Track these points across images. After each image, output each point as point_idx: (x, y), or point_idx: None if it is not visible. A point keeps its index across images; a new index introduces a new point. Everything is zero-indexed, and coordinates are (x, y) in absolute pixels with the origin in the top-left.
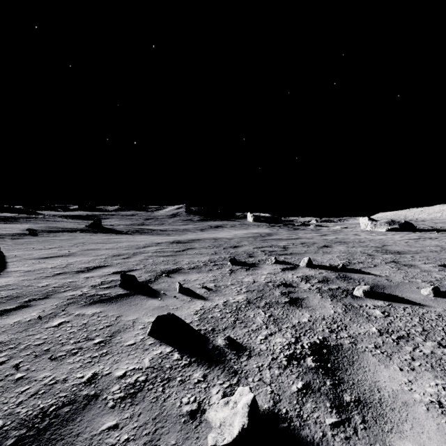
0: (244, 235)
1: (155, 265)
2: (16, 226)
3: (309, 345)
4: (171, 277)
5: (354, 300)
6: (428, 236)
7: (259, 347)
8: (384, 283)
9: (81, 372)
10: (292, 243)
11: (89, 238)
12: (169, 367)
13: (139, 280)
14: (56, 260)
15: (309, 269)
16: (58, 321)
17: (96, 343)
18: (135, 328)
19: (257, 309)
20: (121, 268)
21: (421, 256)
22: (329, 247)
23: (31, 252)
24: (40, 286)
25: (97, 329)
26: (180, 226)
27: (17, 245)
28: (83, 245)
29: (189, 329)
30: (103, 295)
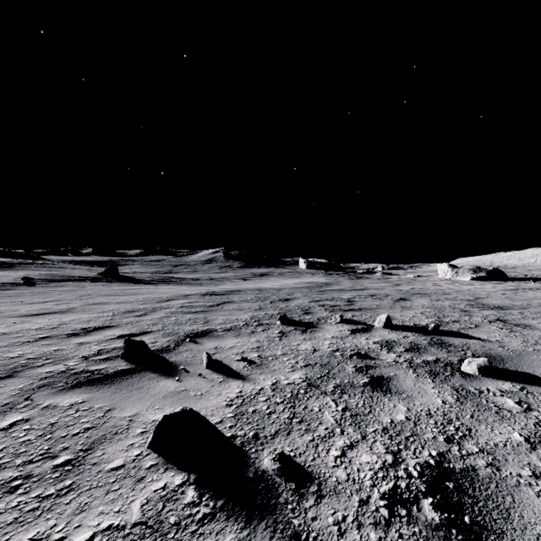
0: (297, 285)
1: (178, 325)
2: (9, 274)
3: (420, 471)
4: (197, 343)
5: (466, 381)
6: (527, 286)
7: (334, 474)
8: (500, 353)
9: (11, 536)
10: (358, 295)
11: (99, 289)
12: (175, 523)
13: (153, 348)
14: (46, 319)
15: (389, 331)
16: (11, 419)
17: (58, 466)
18: (130, 433)
19: (323, 397)
20: (131, 330)
21: (532, 313)
22: (408, 301)
23: (18, 307)
24: (8, 358)
25: (68, 435)
26: (217, 274)
27: (3, 298)
28: (88, 298)
29: (217, 435)
30: (95, 372)
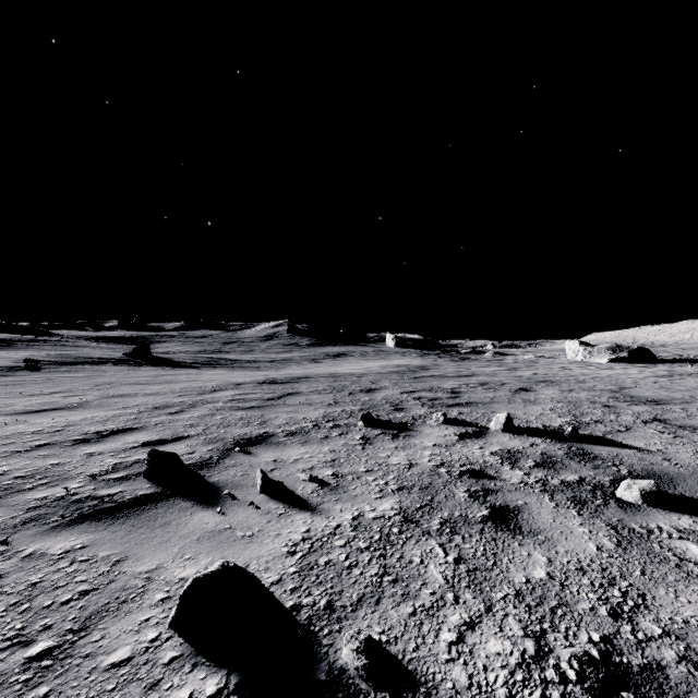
0: (383, 370)
1: (224, 426)
2: (8, 355)
3: (578, 670)
4: (250, 454)
5: (627, 514)
6: (684, 371)
7: (449, 675)
8: (666, 470)
9: None
10: (465, 384)
11: (124, 375)
12: None
13: (188, 461)
14: (48, 418)
15: (510, 436)
16: None
17: (32, 659)
18: (145, 601)
19: (426, 540)
20: (161, 434)
21: None
22: (531, 391)
23: (13, 401)
24: None
25: (54, 603)
26: (279, 355)
27: None
28: (108, 388)
29: (274, 604)
30: (105, 499)
